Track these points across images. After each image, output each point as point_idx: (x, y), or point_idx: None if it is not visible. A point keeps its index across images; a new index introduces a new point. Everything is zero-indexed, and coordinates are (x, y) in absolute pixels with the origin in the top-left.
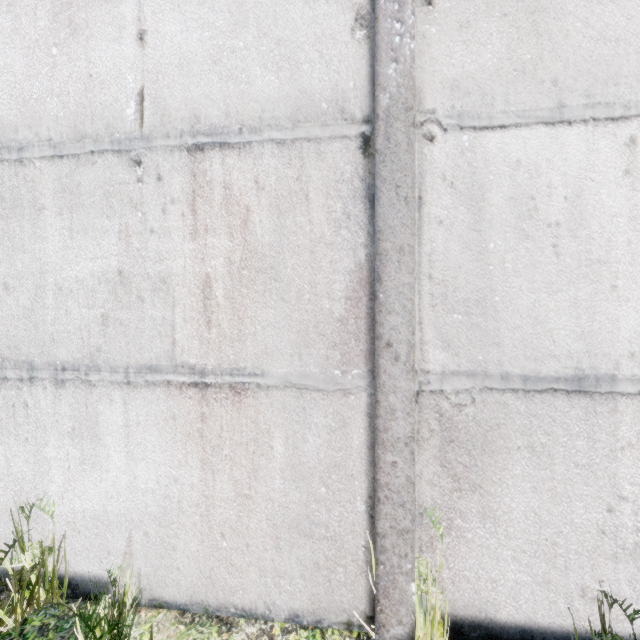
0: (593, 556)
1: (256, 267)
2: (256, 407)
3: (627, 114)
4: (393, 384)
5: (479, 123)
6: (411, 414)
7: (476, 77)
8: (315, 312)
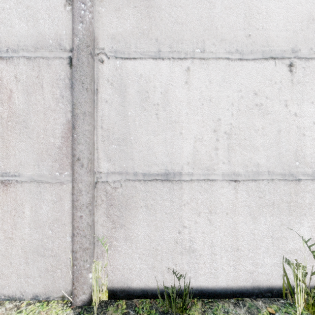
0: (172, 253)
1: (15, 121)
2: (15, 192)
3: (186, 57)
4: (81, 178)
5: (124, 56)
6: (89, 192)
7: (123, 34)
8: (46, 144)
